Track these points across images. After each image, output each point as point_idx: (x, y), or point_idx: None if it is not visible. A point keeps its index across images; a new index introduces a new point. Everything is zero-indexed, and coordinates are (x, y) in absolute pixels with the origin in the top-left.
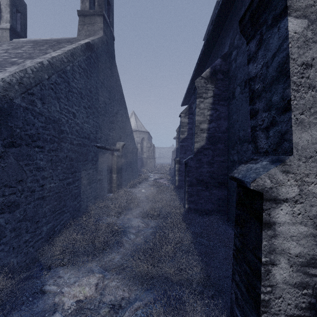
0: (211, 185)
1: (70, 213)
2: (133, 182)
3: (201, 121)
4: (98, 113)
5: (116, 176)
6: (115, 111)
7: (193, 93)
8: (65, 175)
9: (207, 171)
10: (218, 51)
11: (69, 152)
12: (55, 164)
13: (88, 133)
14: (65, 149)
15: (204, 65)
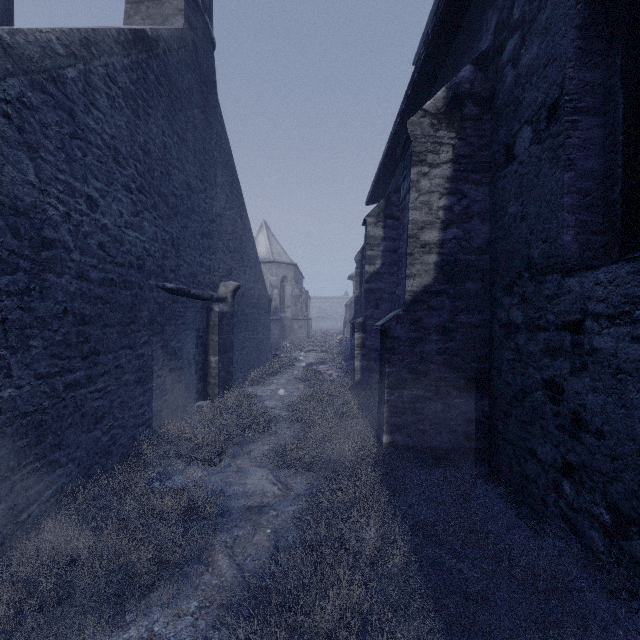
0: (449, 386)
1: (78, 464)
2: (260, 372)
3: (424, 224)
4: (169, 208)
5: (217, 359)
6: (217, 211)
7: (402, 157)
8: (60, 362)
9: (439, 349)
10: (460, 56)
11: (73, 301)
12: (19, 333)
13: (140, 256)
14: (58, 291)
15: (423, 100)
